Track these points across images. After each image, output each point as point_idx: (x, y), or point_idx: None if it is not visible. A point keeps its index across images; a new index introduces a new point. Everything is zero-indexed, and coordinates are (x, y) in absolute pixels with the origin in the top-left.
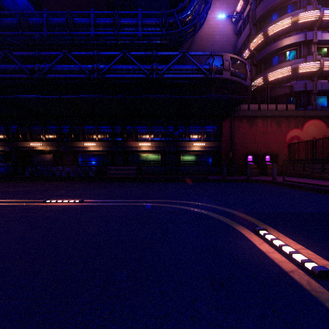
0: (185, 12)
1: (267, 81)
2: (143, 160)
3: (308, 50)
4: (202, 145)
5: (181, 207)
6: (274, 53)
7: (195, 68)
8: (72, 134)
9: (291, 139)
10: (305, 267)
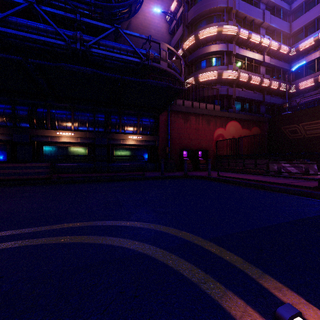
0: None
1: (198, 81)
2: (63, 154)
3: (229, 60)
4: (138, 139)
5: (105, 241)
6: (204, 57)
7: (130, 50)
8: None
9: (218, 136)
10: None
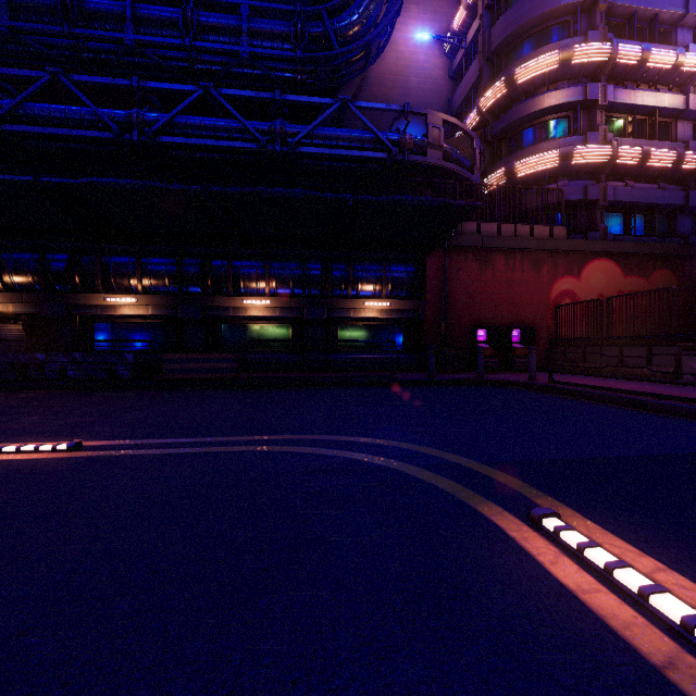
0: (348, 16)
1: (514, 177)
2: (252, 338)
3: (589, 120)
4: (384, 307)
5: (341, 454)
6: (527, 122)
7: (369, 138)
8: (76, 276)
9: (560, 296)
10: None
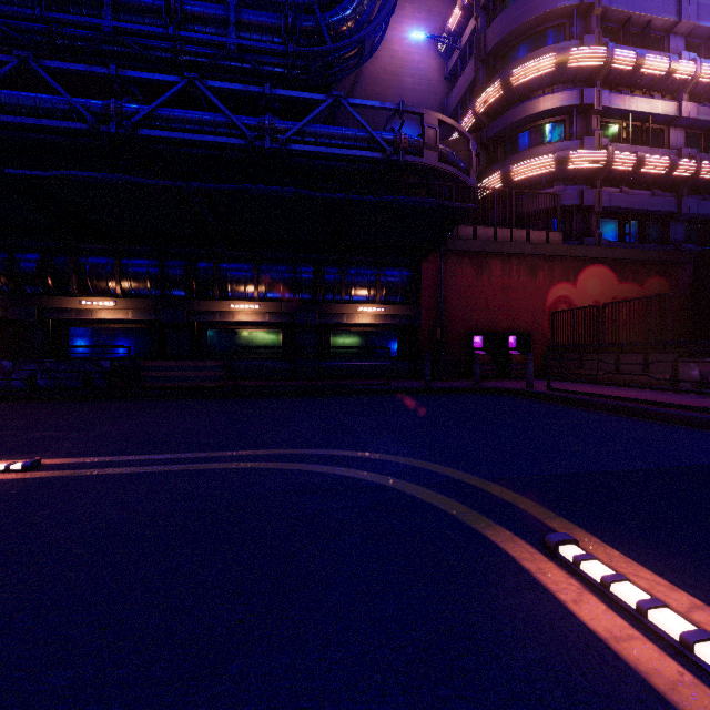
0: (341, 10)
1: (510, 181)
2: (240, 344)
3: (585, 124)
4: (378, 312)
5: (333, 470)
6: (523, 125)
7: (363, 136)
8: (49, 277)
9: (556, 302)
10: None
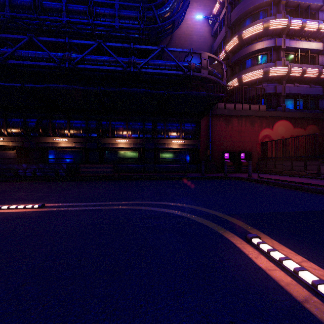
0: (164, 8)
1: (241, 82)
2: (120, 157)
3: (277, 55)
4: (181, 143)
5: (161, 210)
6: (248, 56)
7: (174, 64)
8: (40, 129)
9: (263, 137)
10: (318, 291)
